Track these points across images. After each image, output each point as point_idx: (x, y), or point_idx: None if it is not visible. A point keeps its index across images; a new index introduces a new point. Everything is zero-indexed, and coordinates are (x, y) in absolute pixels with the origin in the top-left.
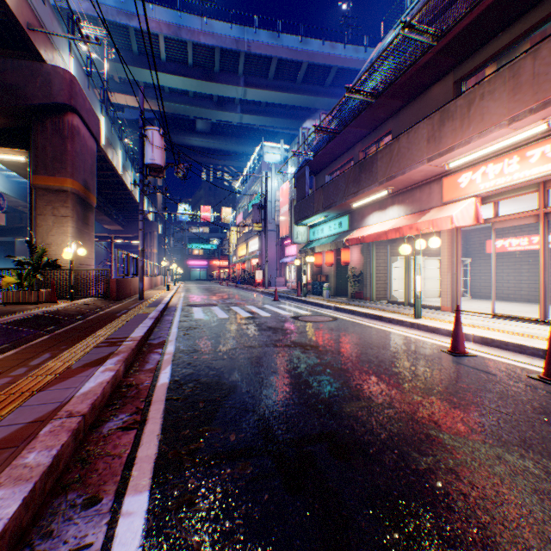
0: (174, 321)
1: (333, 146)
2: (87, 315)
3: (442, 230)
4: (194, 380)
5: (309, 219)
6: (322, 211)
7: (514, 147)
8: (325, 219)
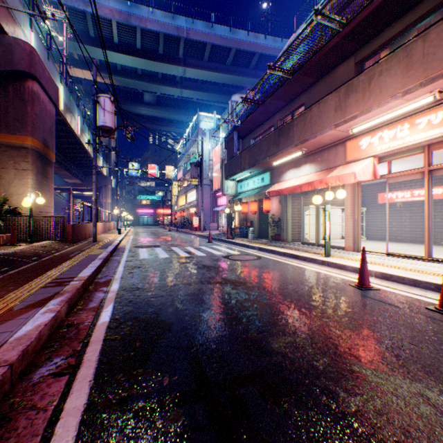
0: (121, 261)
1: (257, 115)
2: (42, 256)
3: (346, 184)
4: (133, 318)
5: (237, 175)
6: (248, 168)
7: (405, 116)
8: (250, 175)
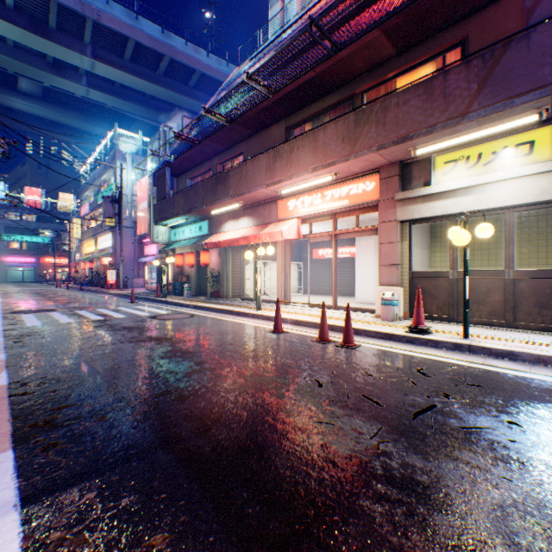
0: None
1: (194, 154)
2: None
3: (279, 240)
4: (40, 378)
5: (170, 221)
6: (183, 214)
7: (318, 187)
8: (186, 222)
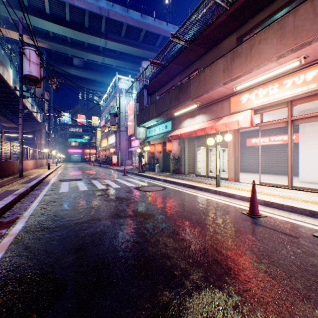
0: (40, 195)
1: (162, 77)
2: None
3: (229, 130)
4: (17, 277)
5: (146, 123)
6: (155, 117)
7: (275, 78)
8: (156, 123)
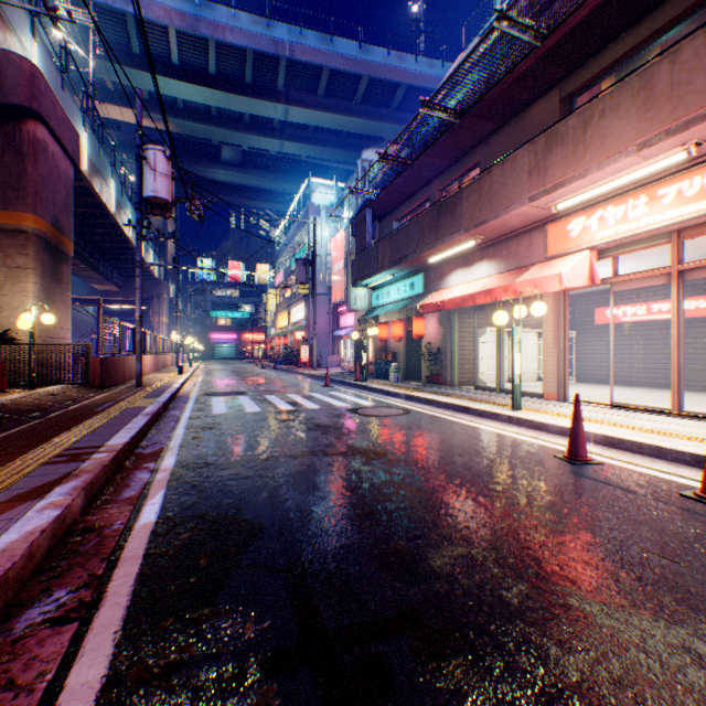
0: (182, 418)
1: (403, 182)
2: (50, 411)
3: (546, 293)
4: (197, 515)
5: (371, 279)
6: (388, 267)
7: (641, 184)
8: (392, 279)
